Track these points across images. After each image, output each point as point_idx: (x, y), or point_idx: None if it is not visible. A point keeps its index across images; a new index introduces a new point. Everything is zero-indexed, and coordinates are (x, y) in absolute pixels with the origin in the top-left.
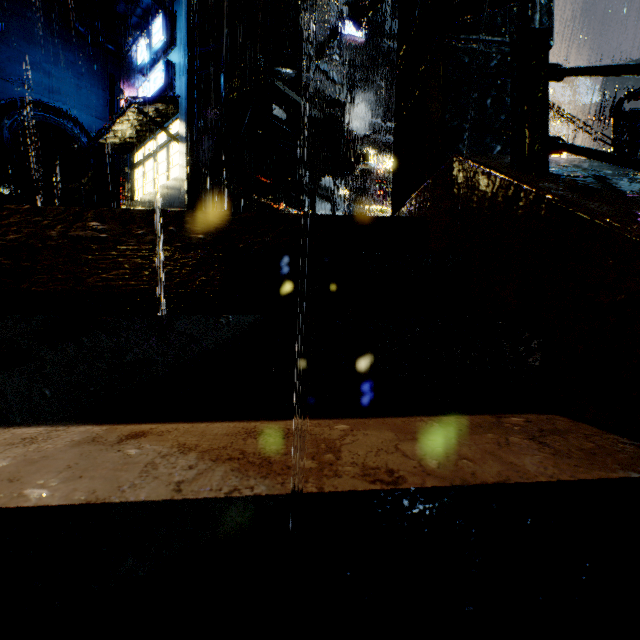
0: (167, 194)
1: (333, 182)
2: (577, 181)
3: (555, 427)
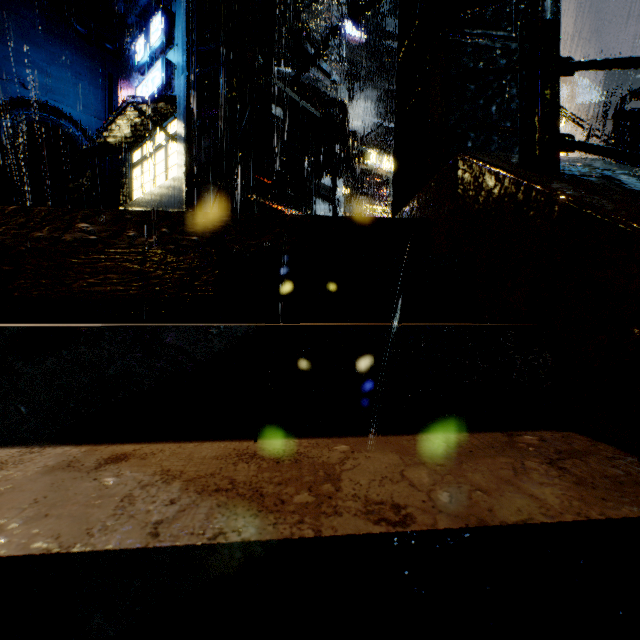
0: (165, 194)
1: (332, 182)
2: (591, 181)
3: (573, 448)
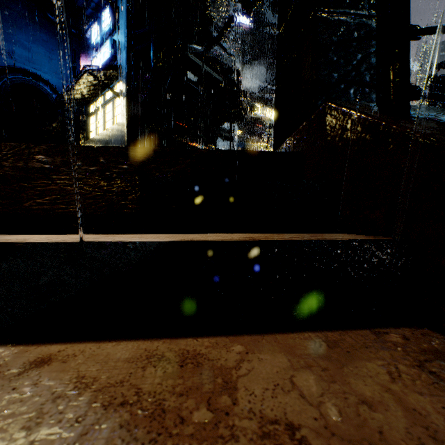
0: (112, 134)
1: (230, 126)
2: (436, 122)
3: (434, 347)
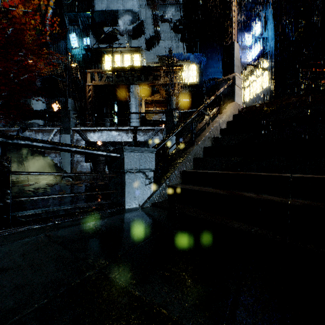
0: (262, 95)
1: None
2: None
3: None
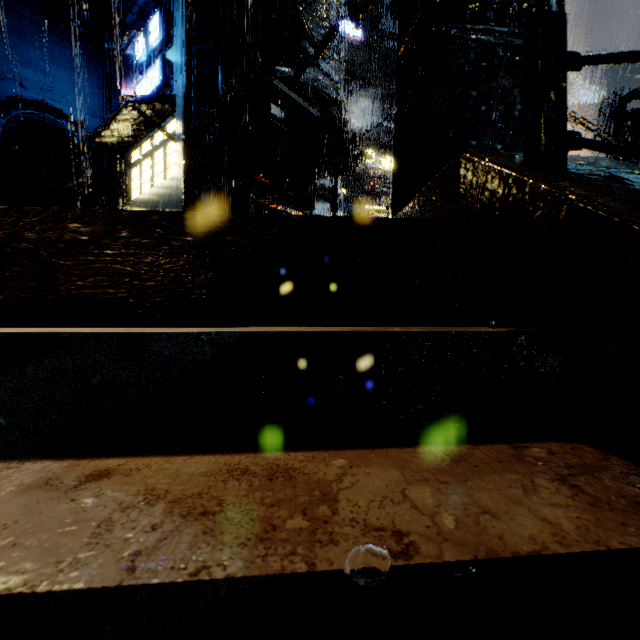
0: (164, 194)
1: (332, 182)
2: (599, 180)
3: (584, 462)
